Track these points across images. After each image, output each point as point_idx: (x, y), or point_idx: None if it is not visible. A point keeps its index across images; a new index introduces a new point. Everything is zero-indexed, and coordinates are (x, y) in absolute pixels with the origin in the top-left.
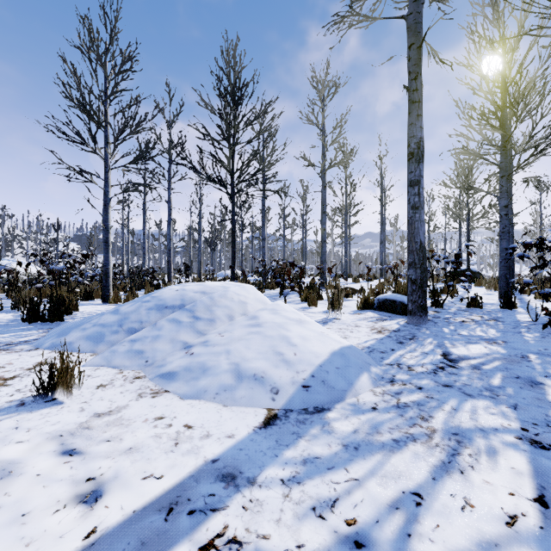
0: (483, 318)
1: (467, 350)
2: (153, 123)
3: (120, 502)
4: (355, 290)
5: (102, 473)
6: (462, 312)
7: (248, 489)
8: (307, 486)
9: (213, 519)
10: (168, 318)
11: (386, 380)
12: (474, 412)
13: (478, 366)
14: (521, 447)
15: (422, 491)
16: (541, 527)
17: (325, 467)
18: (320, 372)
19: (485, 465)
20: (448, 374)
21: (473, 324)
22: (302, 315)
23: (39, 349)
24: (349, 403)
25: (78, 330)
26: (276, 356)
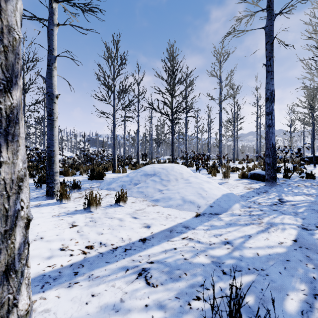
0: (311, 184)
1: (292, 198)
2: (130, 83)
3: (156, 228)
4: (238, 168)
5: (147, 222)
6: (301, 181)
7: (193, 230)
8: (212, 231)
9: (184, 234)
10: (150, 179)
11: (247, 207)
12: (283, 219)
13: (295, 204)
14: (297, 229)
15: (252, 235)
16: (290, 245)
17: (218, 228)
18: (217, 201)
19: (279, 232)
20: (278, 206)
21: (303, 187)
22: (209, 179)
23: (103, 190)
24: (229, 213)
25: (115, 183)
26: (198, 195)
